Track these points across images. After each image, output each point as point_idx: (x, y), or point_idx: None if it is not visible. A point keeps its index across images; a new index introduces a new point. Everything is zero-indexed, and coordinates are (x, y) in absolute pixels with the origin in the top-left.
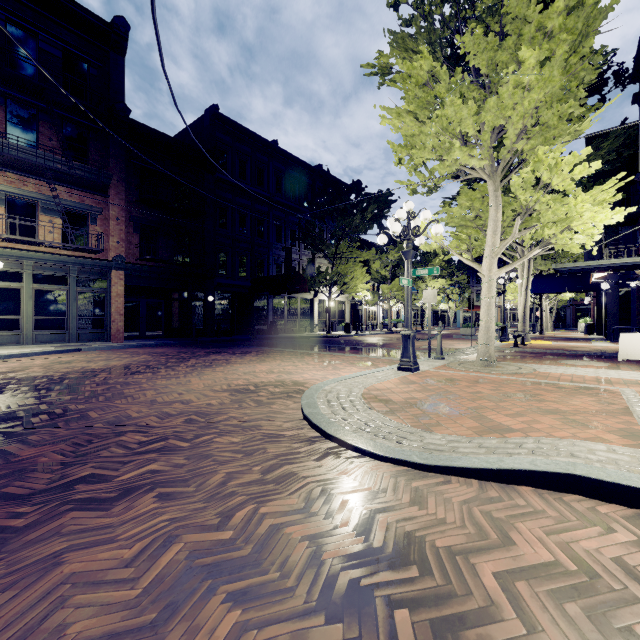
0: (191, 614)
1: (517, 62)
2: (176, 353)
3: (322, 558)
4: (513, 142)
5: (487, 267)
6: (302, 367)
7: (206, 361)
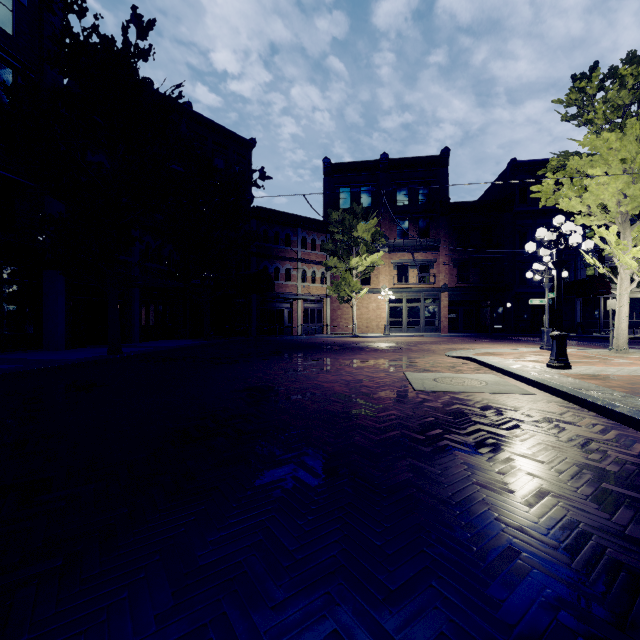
0: (395, 355)
1: (607, 164)
2: (463, 339)
3: (412, 356)
4: (616, 208)
5: (617, 286)
6: (506, 347)
7: (467, 342)
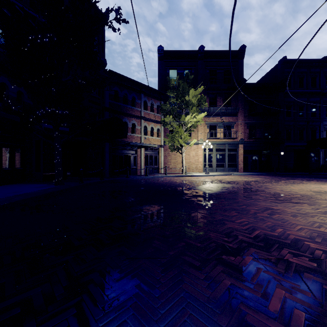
0: None
1: None
2: (271, 178)
3: None
4: None
5: None
6: None
7: (290, 182)
